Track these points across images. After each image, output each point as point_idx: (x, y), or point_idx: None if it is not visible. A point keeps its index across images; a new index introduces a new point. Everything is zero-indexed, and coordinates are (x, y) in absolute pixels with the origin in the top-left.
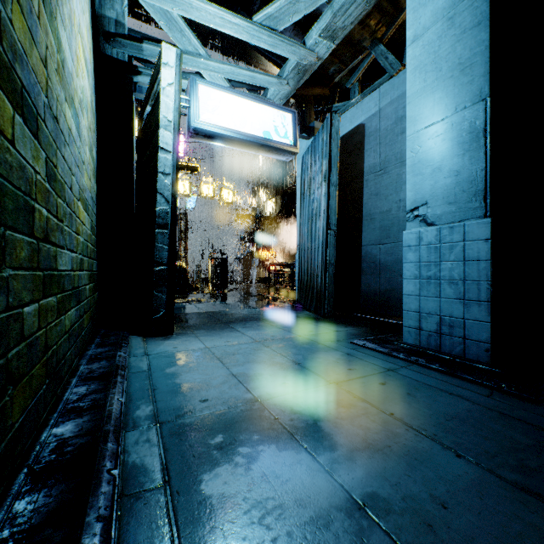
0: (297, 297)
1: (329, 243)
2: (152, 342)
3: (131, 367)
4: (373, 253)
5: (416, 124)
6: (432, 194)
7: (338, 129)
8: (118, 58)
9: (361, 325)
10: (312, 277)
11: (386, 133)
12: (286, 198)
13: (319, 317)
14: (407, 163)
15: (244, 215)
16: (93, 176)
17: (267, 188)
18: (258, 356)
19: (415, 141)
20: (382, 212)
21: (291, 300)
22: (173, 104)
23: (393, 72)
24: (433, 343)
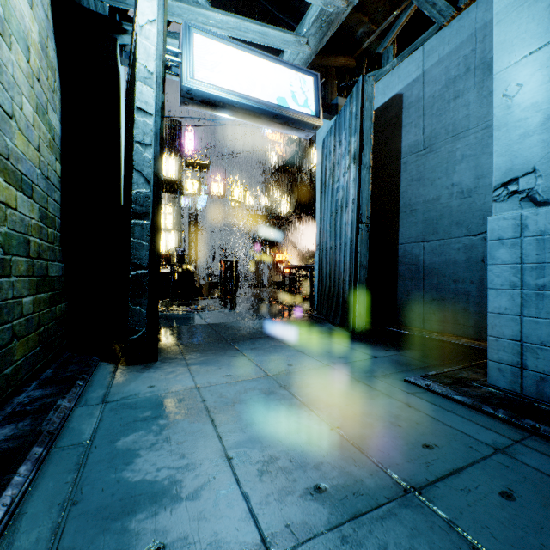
0: (317, 305)
1: (360, 240)
2: (124, 374)
3: (65, 433)
4: (414, 253)
5: (514, 51)
6: (545, 155)
7: (372, 96)
8: (97, 11)
9: (406, 346)
10: (336, 283)
11: (432, 100)
12: (300, 197)
13: (347, 333)
14: (495, 114)
15: (256, 215)
16: (51, 149)
17: (280, 187)
18: (271, 408)
19: (510, 77)
20: (426, 202)
21: (310, 308)
22: (155, 49)
23: (444, 21)
24: (549, 393)
